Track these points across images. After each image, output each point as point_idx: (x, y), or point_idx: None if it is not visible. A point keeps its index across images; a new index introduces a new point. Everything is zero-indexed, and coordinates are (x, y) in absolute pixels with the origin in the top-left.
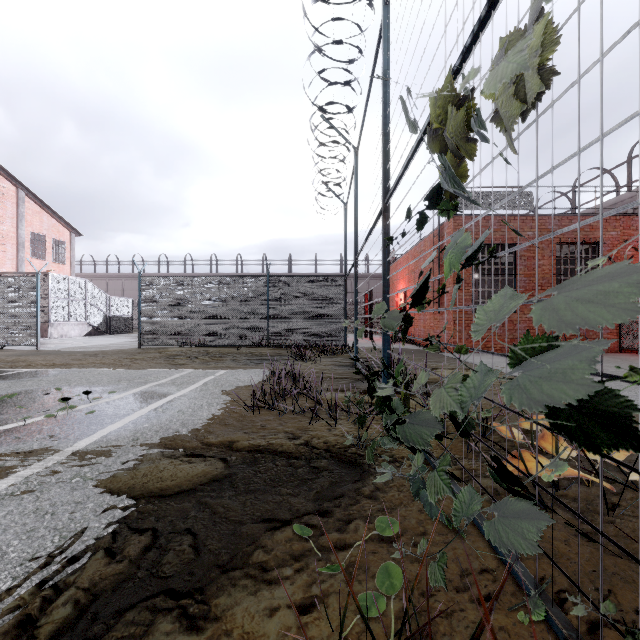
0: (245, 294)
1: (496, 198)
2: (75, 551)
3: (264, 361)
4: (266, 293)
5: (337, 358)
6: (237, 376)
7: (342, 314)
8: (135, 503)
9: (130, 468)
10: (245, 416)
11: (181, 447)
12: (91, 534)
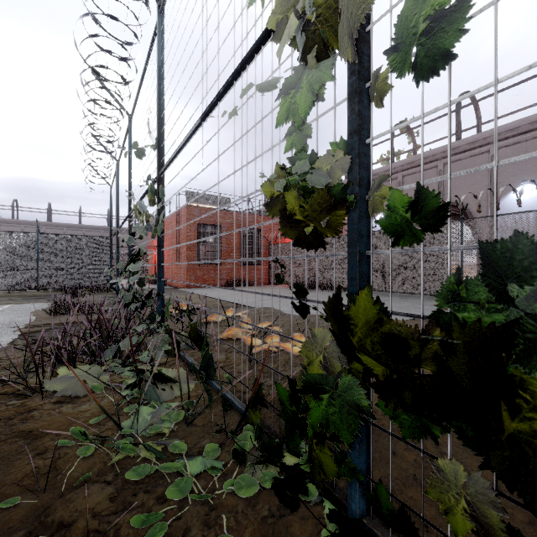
0: (13, 247)
1: (211, 198)
2: (8, 340)
3: (41, 299)
4: (36, 247)
5: (104, 294)
6: (25, 306)
7: (108, 264)
8: (18, 335)
9: (1, 331)
10: (49, 317)
11: (20, 326)
12: (9, 338)
